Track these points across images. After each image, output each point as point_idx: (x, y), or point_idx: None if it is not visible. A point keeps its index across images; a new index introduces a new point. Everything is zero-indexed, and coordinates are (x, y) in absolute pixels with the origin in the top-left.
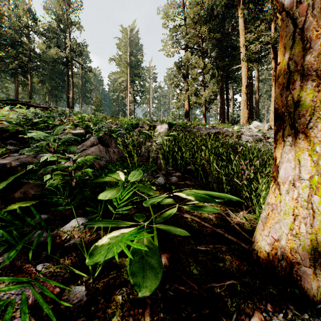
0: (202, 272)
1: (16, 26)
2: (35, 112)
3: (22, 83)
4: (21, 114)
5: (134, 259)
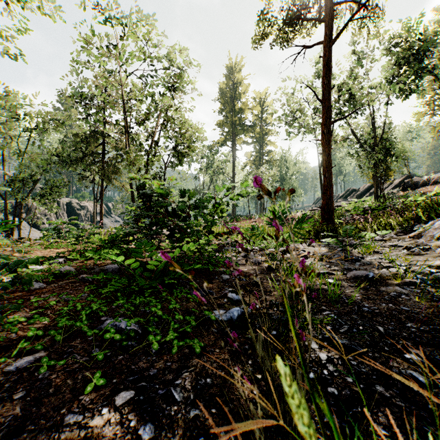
0: None
1: None
2: None
3: None
4: None
5: None
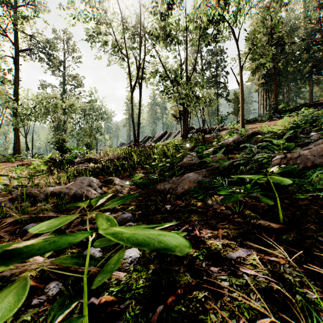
0: (288, 240)
1: (308, 29)
2: (304, 115)
3: (315, 82)
4: (291, 120)
5: (228, 196)
